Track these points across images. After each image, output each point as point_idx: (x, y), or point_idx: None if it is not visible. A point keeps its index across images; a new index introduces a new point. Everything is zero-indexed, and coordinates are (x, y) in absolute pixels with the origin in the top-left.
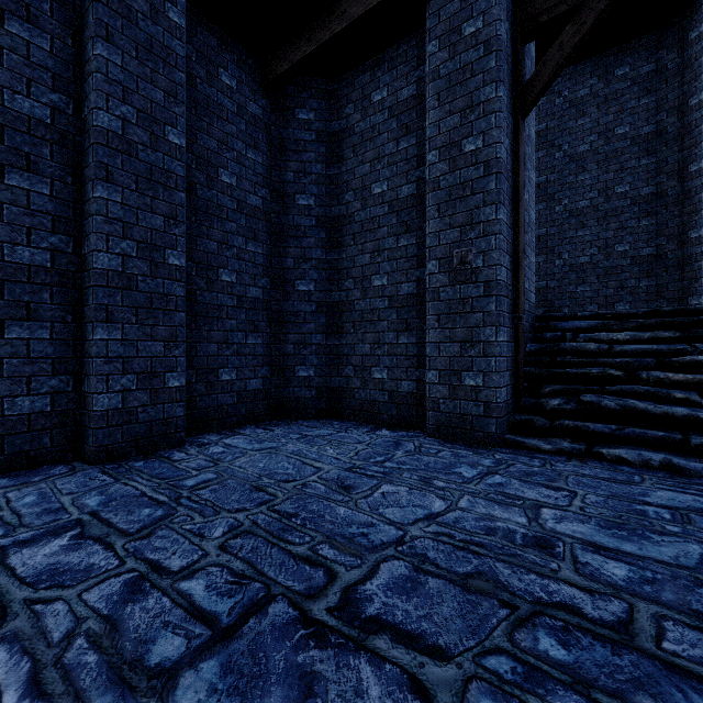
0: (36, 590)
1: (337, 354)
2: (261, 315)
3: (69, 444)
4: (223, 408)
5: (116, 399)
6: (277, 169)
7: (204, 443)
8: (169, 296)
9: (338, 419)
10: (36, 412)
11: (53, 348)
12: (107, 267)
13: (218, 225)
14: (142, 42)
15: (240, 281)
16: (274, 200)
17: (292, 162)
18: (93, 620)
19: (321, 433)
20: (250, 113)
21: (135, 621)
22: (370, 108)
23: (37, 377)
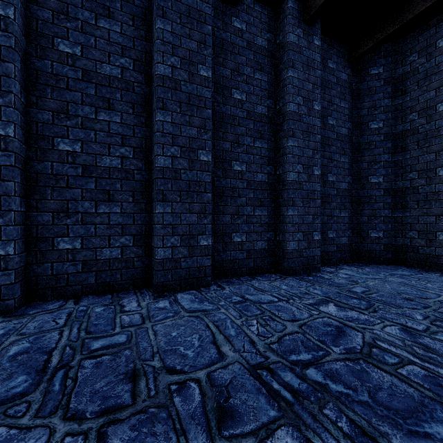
0: (355, 324)
1: (401, 222)
2: (347, 199)
3: (272, 265)
4: (329, 253)
5: (295, 244)
6: (356, 109)
7: (330, 271)
8: (314, 191)
9: (402, 265)
10: (263, 248)
11: (268, 219)
12: (292, 179)
13: (327, 149)
14: (304, 62)
15: (337, 180)
16: (354, 128)
17: (366, 102)
18: (408, 341)
19: (402, 273)
20: (342, 80)
21: (433, 346)
22: (435, 51)
23: (263, 232)
